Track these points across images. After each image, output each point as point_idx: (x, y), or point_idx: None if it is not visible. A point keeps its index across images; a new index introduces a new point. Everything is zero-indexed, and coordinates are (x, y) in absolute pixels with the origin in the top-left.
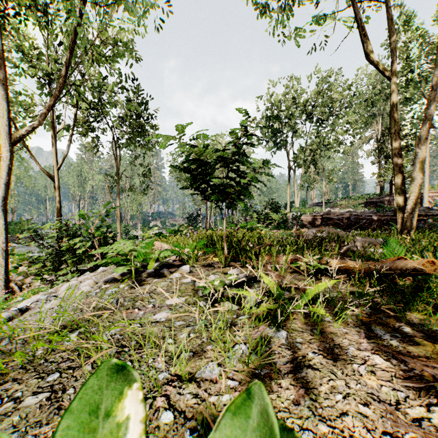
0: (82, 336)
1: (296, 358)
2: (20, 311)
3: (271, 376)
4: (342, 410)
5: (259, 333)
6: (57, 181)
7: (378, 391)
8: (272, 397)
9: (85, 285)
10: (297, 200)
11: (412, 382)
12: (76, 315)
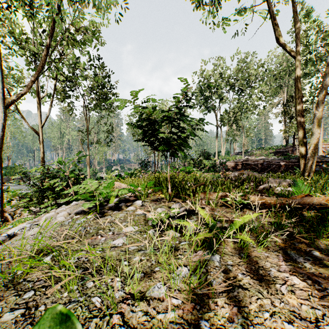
0: (55, 258)
1: (228, 279)
2: (9, 237)
3: (208, 295)
4: (270, 327)
5: (197, 257)
6: (41, 136)
7: (299, 309)
8: (210, 315)
9: (61, 215)
10: (223, 150)
11: (327, 302)
12: (51, 241)
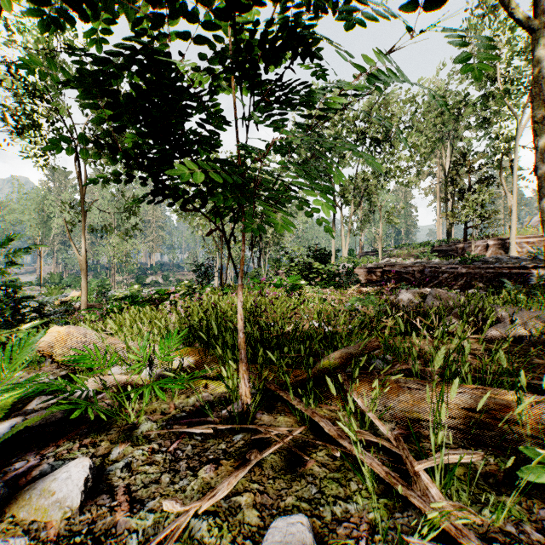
0: None
1: None
2: None
3: None
4: None
5: None
6: None
7: None
8: None
9: None
10: (345, 248)
11: None
12: None
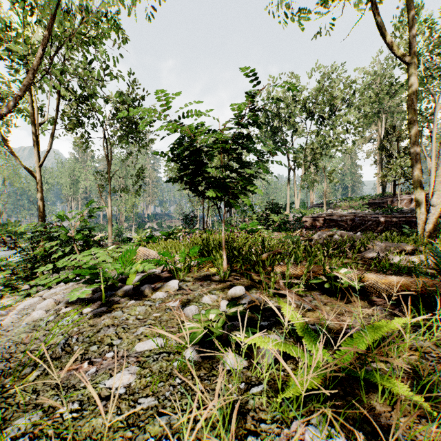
0: None
1: None
2: None
3: None
4: None
5: None
6: (40, 179)
7: None
8: None
9: (43, 306)
10: (297, 201)
11: None
12: None
